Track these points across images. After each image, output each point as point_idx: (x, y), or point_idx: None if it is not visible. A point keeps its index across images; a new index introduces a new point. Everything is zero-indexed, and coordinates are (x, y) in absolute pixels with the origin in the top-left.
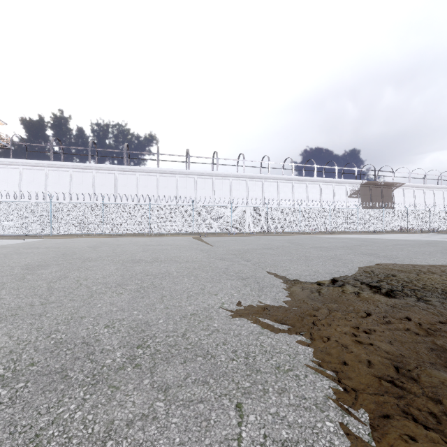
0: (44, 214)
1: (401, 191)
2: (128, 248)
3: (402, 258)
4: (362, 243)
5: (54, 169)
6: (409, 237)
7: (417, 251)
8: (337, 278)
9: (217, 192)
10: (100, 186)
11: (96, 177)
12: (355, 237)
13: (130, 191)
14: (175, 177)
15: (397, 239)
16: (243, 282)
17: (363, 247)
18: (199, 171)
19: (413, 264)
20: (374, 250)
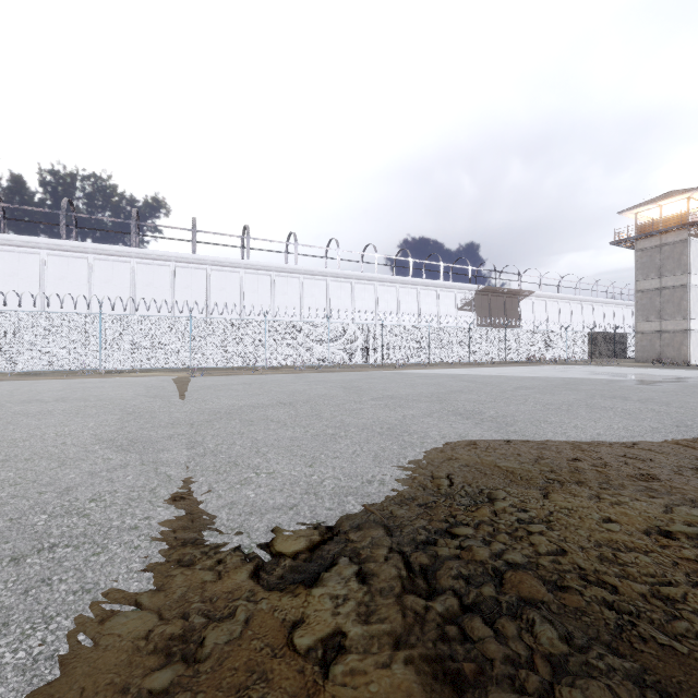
0: None
1: (530, 303)
2: None
3: (523, 424)
4: (467, 386)
5: None
6: (539, 371)
7: (549, 402)
8: (346, 519)
9: (249, 296)
10: (7, 278)
11: None
12: (462, 372)
13: (75, 288)
14: (169, 266)
15: (522, 376)
16: None
17: (464, 396)
18: (215, 258)
19: (541, 442)
20: (480, 402)
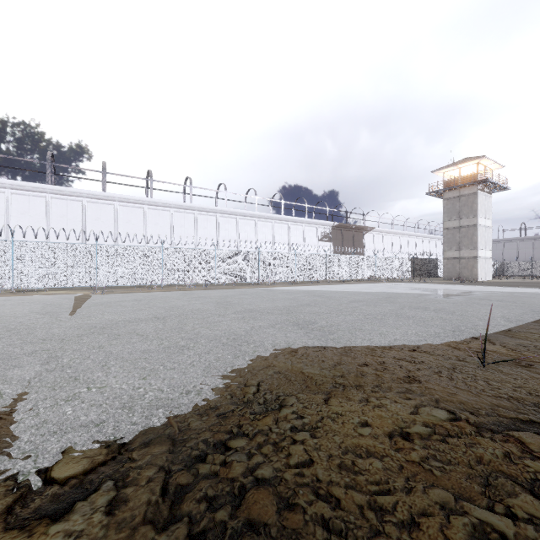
0: None
1: (372, 236)
2: None
3: (342, 332)
4: (315, 300)
5: None
6: (373, 288)
7: (370, 312)
8: (143, 434)
9: (151, 227)
10: None
11: None
12: (317, 289)
13: None
14: (81, 201)
15: (359, 291)
16: None
17: (309, 308)
18: (122, 195)
19: (349, 348)
20: (318, 314)
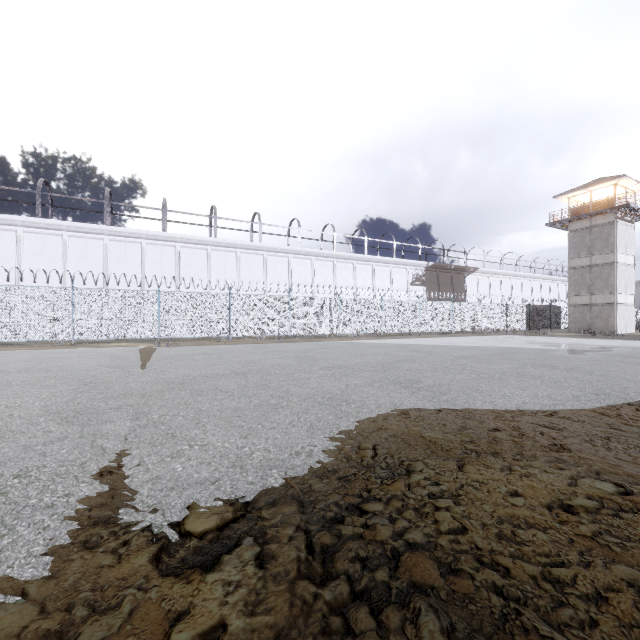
0: None
1: (475, 279)
2: None
3: (456, 393)
4: (412, 355)
5: None
6: (480, 341)
7: (484, 371)
8: (264, 494)
9: (215, 271)
10: None
11: None
12: (411, 342)
13: (50, 263)
14: (140, 243)
15: (464, 345)
16: None
17: (407, 365)
18: (183, 236)
19: (469, 411)
20: (421, 371)
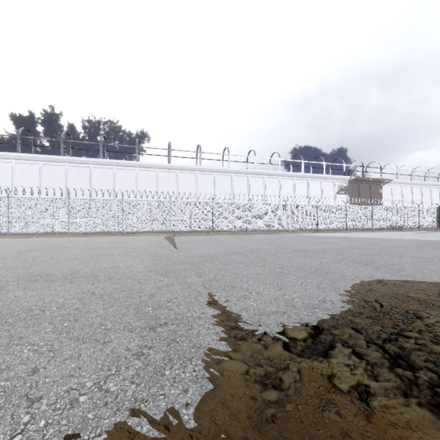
0: (0, 211)
1: (389, 188)
2: (65, 253)
3: (410, 270)
4: (353, 244)
5: (21, 161)
6: (402, 235)
7: (422, 256)
8: (322, 322)
9: (200, 187)
10: (74, 181)
11: (69, 171)
12: (344, 235)
13: (107, 185)
14: (156, 171)
15: (390, 238)
16: (144, 339)
17: (355, 250)
18: (181, 165)
19: (432, 282)
20: (369, 255)
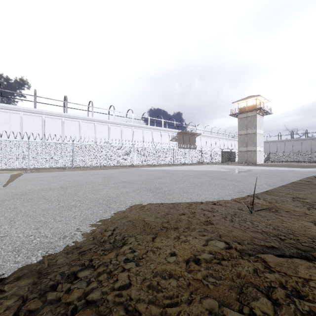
0: None
1: (200, 138)
2: None
3: (175, 194)
4: (164, 175)
5: None
6: (199, 168)
7: (194, 182)
8: (20, 270)
9: (67, 131)
10: None
11: None
12: (167, 169)
13: None
14: (19, 113)
15: (191, 170)
16: None
17: (159, 180)
18: (47, 111)
19: (177, 203)
20: (164, 183)
